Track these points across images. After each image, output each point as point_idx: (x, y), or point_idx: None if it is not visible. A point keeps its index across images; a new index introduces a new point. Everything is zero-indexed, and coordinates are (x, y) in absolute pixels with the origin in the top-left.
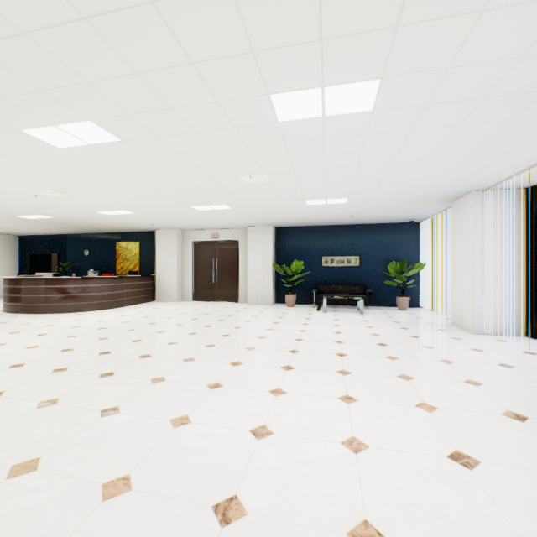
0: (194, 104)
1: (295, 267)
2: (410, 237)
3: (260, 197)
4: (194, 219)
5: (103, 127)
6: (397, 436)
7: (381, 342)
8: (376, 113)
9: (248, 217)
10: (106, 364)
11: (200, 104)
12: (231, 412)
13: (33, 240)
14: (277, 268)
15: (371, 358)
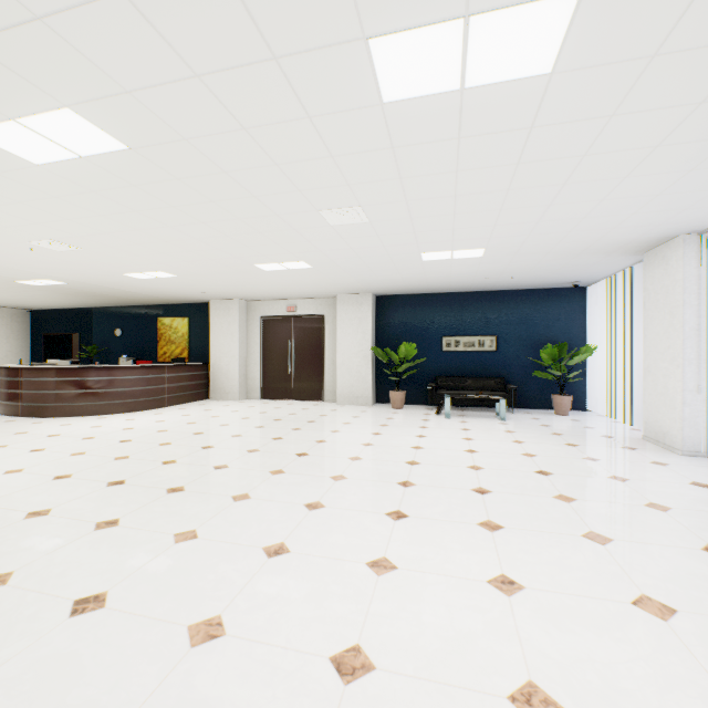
0: (235, 66)
1: (405, 352)
2: (572, 308)
3: (354, 248)
4: (260, 284)
5: (93, 120)
6: (618, 684)
7: (541, 469)
8: (556, 79)
9: (337, 281)
10: (112, 504)
11: (245, 65)
12: (298, 611)
13: (48, 316)
14: (378, 353)
15: (531, 499)
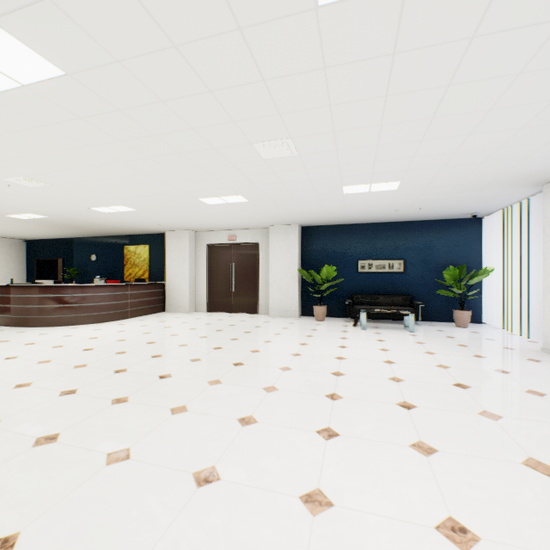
0: None
1: (326, 273)
2: (469, 236)
3: (284, 182)
4: (205, 217)
5: (22, 38)
6: None
7: (458, 382)
8: None
9: (269, 213)
10: (58, 416)
11: None
12: None
13: (39, 244)
14: (304, 274)
15: (457, 415)
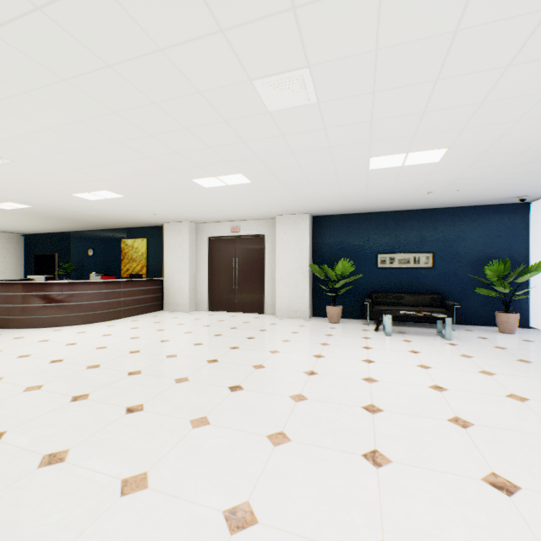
0: None
1: (342, 268)
2: (513, 224)
3: (295, 153)
4: (204, 204)
5: None
6: None
7: None
8: None
9: (276, 199)
10: None
11: None
12: None
13: (37, 239)
14: (315, 269)
15: None
